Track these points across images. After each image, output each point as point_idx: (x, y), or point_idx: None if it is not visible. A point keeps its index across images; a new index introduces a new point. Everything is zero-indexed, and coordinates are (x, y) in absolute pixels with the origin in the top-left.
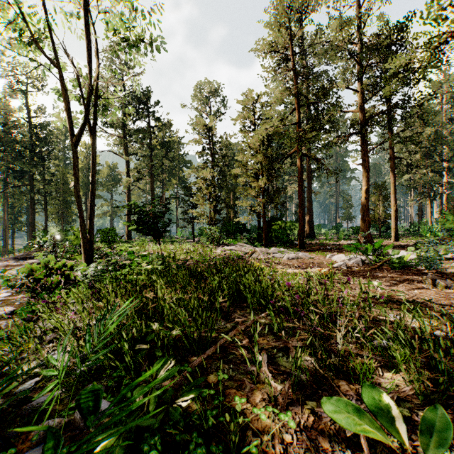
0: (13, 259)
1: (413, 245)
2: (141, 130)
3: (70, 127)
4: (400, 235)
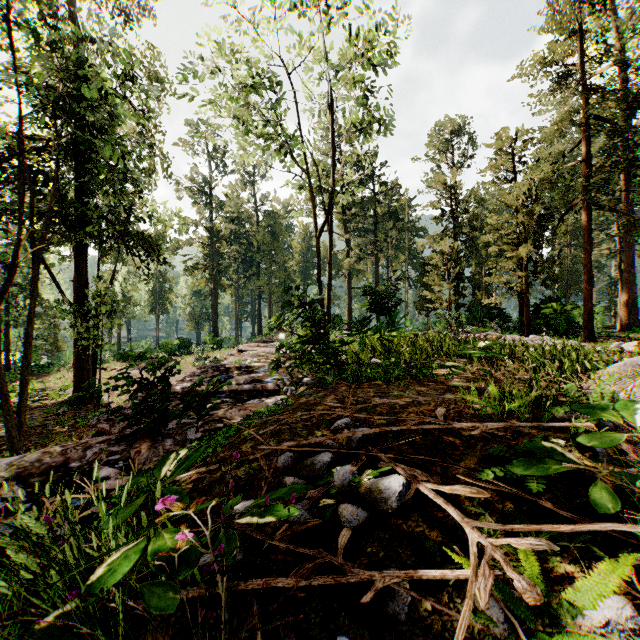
0: (257, 342)
1: None
2: (363, 202)
3: (314, 223)
4: None
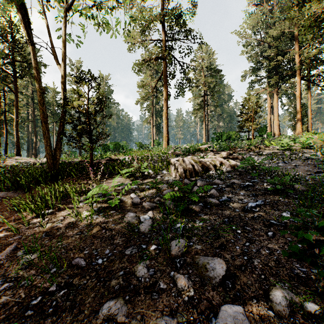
0: None
1: None
2: None
3: None
4: None
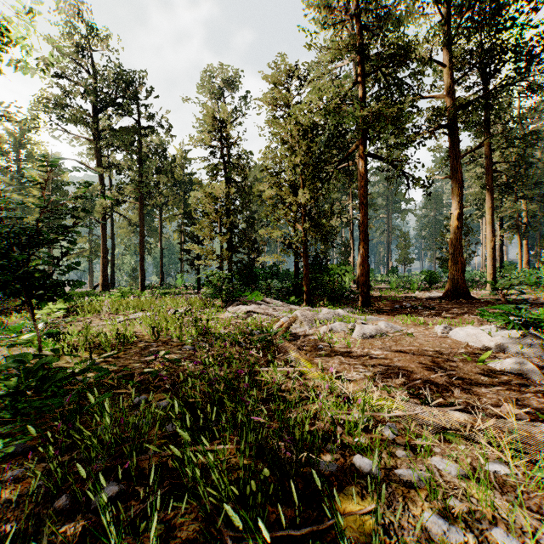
0: None
1: (543, 301)
2: (120, 129)
3: None
4: (479, 282)
